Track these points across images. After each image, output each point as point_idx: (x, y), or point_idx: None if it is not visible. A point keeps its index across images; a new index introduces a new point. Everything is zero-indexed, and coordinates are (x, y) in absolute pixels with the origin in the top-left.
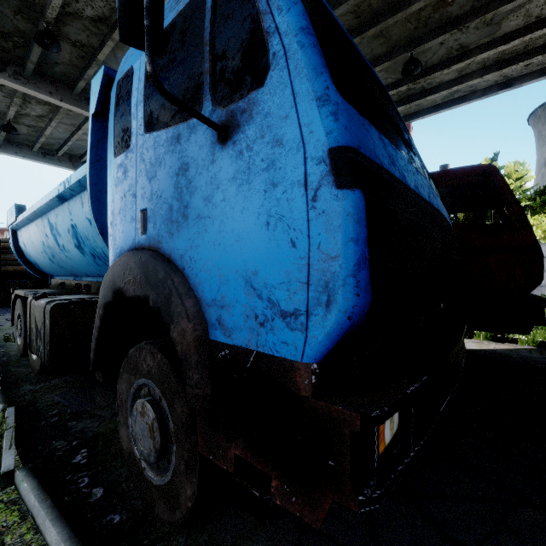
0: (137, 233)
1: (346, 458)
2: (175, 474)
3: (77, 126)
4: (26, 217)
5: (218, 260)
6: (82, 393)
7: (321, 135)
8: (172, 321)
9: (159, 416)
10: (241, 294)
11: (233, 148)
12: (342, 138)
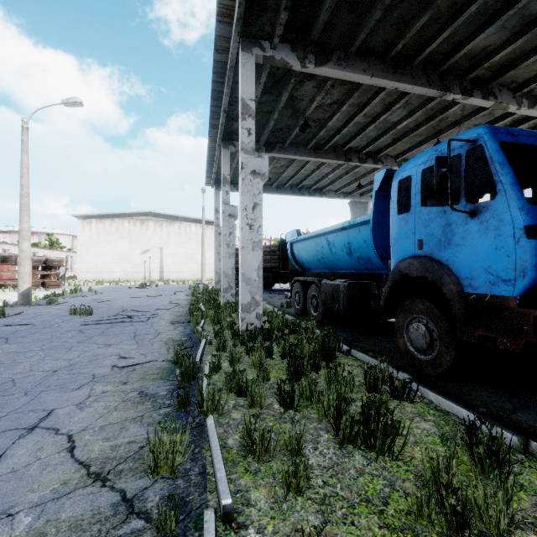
0: (416, 249)
1: (531, 325)
2: (438, 353)
3: (300, 166)
4: (307, 237)
5: (469, 262)
6: (349, 333)
7: (520, 221)
8: (443, 285)
9: (428, 330)
10: (482, 274)
11: (477, 220)
12: (530, 222)
